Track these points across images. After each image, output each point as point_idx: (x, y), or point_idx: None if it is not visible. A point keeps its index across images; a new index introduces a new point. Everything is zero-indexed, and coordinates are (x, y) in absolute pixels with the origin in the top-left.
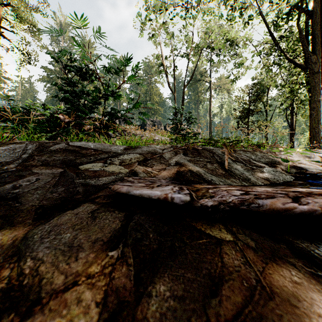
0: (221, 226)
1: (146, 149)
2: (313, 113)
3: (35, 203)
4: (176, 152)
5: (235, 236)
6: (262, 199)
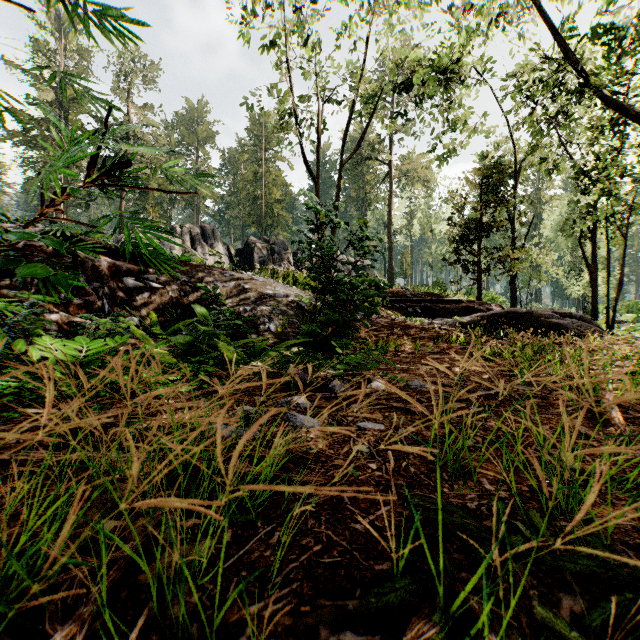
0: None
1: None
2: None
3: None
4: None
5: None
6: None
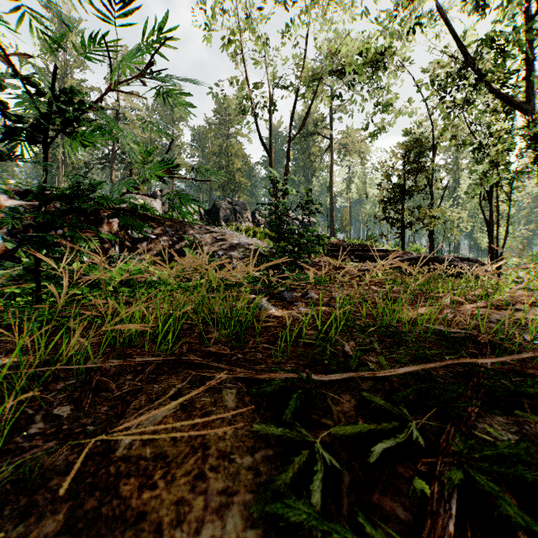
0: None
1: None
2: None
3: None
4: None
5: None
6: None
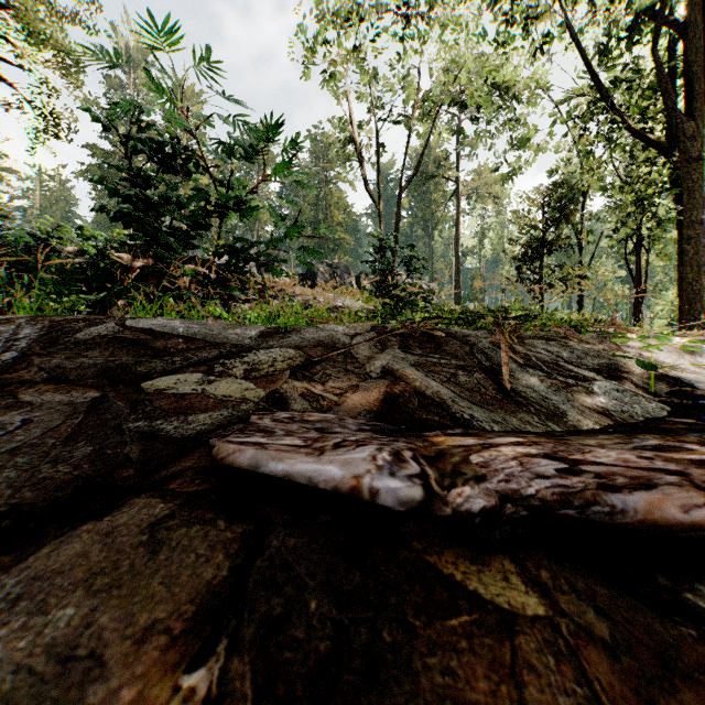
0: (507, 566)
1: (313, 336)
2: (688, 251)
3: (2, 498)
4: (384, 342)
5: (549, 599)
6: (621, 491)
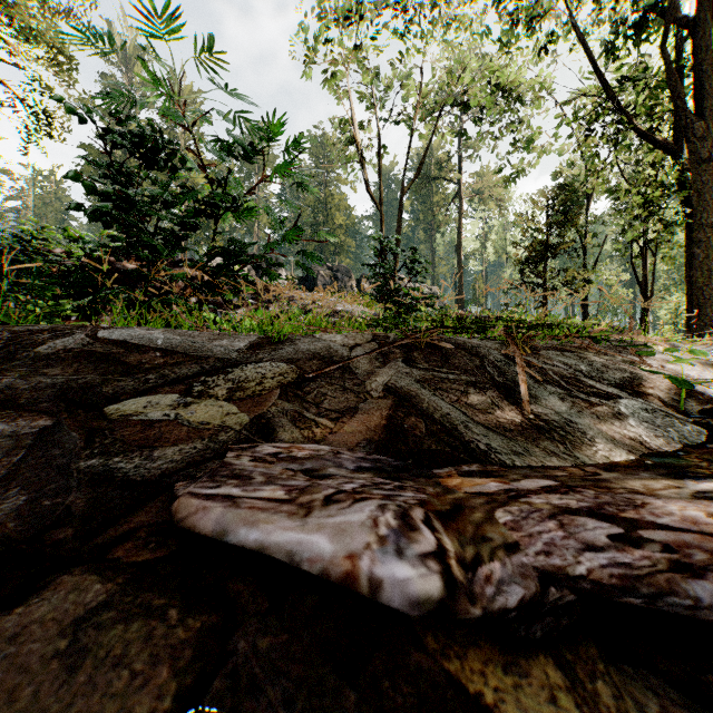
0: (552, 675)
1: (308, 347)
2: (699, 254)
3: None
4: (386, 354)
5: None
6: (704, 575)
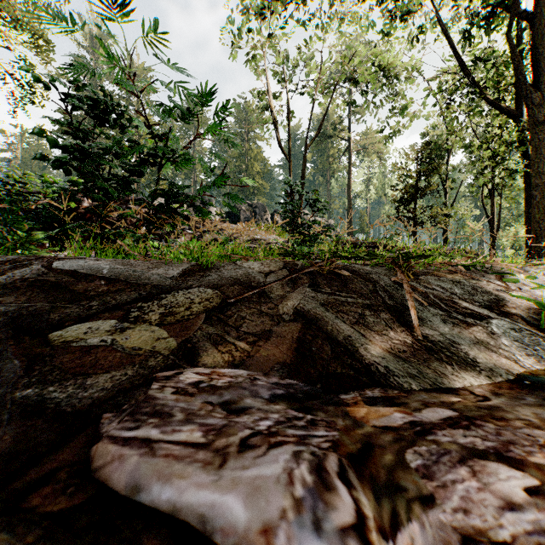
0: None
1: (230, 274)
2: (536, 196)
3: None
4: (295, 280)
5: None
6: None
